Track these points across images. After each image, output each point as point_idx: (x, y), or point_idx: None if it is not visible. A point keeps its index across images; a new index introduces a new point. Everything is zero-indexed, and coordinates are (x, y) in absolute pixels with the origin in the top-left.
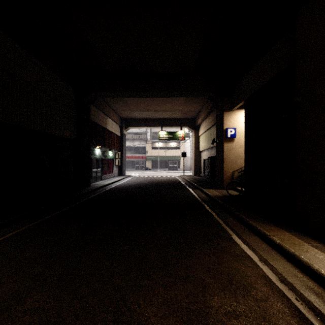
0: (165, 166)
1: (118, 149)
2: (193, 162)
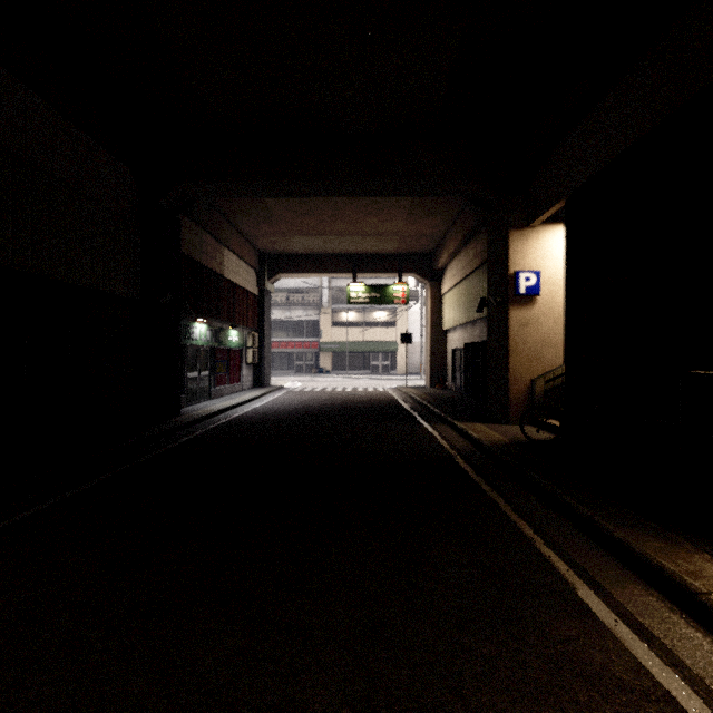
0: (363, 366)
1: (252, 324)
2: (427, 357)
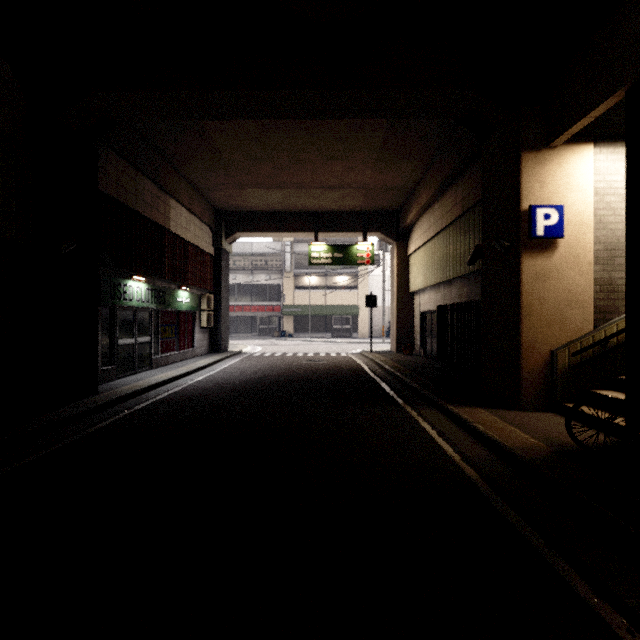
0: (325, 329)
1: (207, 286)
2: (393, 320)
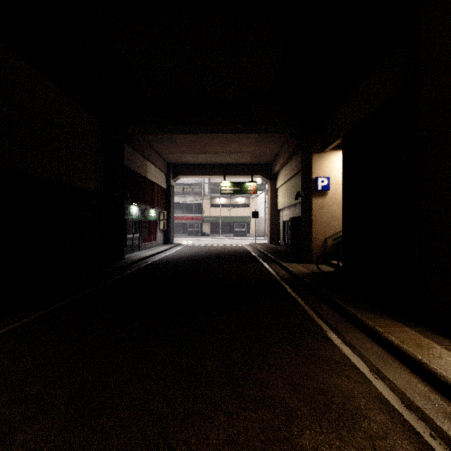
0: (230, 231)
1: (163, 206)
2: (268, 225)
